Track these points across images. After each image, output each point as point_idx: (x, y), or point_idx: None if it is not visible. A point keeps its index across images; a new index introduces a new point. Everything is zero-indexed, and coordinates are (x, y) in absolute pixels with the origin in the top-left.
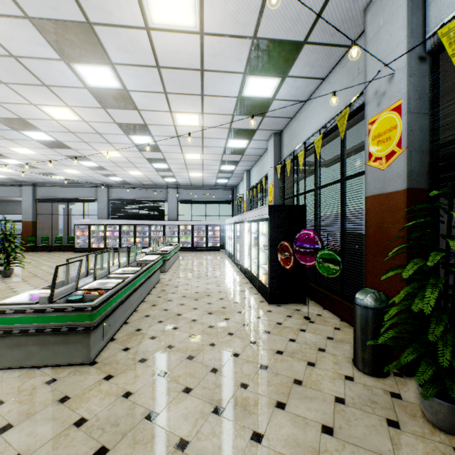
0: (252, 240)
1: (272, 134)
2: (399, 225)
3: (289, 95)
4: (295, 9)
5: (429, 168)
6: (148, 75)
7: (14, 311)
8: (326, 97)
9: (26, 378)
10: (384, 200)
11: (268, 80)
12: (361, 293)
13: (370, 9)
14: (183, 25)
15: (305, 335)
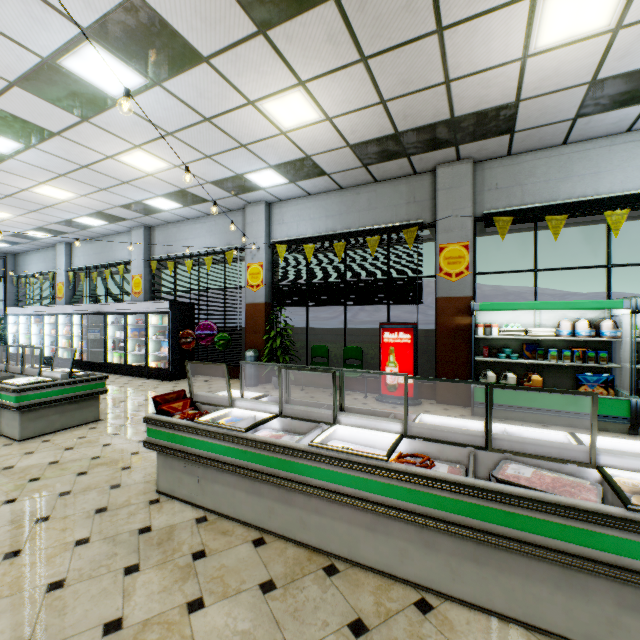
0: (127, 332)
1: (142, 225)
2: (262, 318)
3: (181, 213)
4: (215, 192)
5: (273, 295)
6: (63, 164)
7: (46, 387)
8: (212, 229)
9: (67, 433)
10: (256, 306)
11: (173, 203)
12: (249, 351)
13: (248, 207)
14: (141, 168)
15: (215, 385)
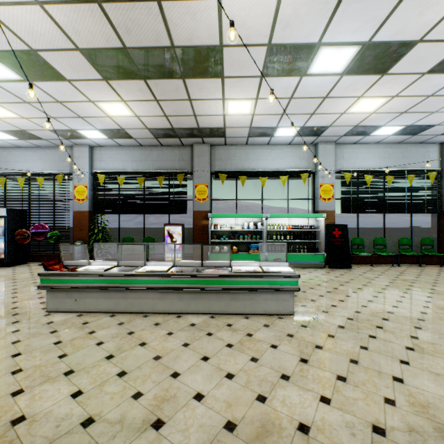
0: None
1: None
2: (87, 221)
3: (15, 143)
4: (51, 135)
5: (95, 206)
6: None
7: None
8: (43, 157)
9: None
10: (82, 213)
11: (10, 136)
12: (77, 242)
13: (76, 147)
14: None
15: None
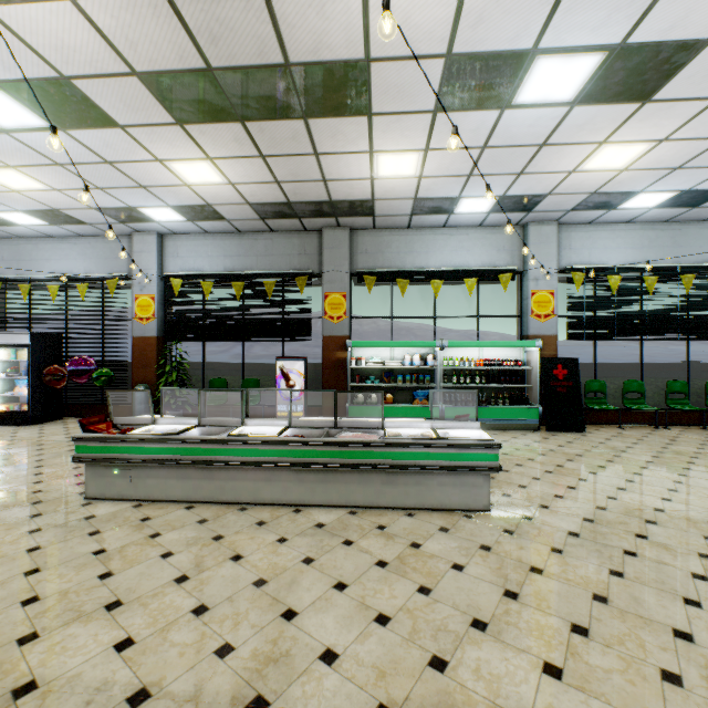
0: None
1: None
2: (154, 353)
3: (43, 230)
4: (98, 217)
5: (166, 329)
6: None
7: None
8: (87, 252)
9: None
10: (146, 340)
11: (36, 220)
12: (139, 386)
13: (136, 236)
14: (6, 184)
15: None
